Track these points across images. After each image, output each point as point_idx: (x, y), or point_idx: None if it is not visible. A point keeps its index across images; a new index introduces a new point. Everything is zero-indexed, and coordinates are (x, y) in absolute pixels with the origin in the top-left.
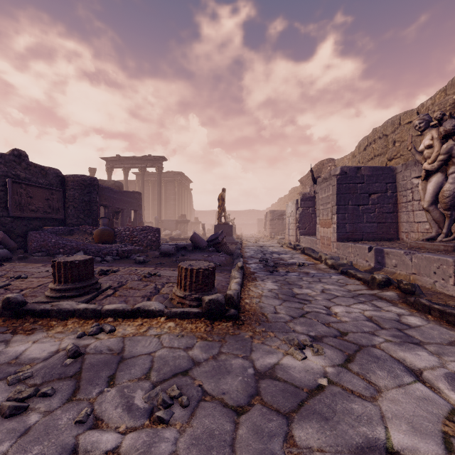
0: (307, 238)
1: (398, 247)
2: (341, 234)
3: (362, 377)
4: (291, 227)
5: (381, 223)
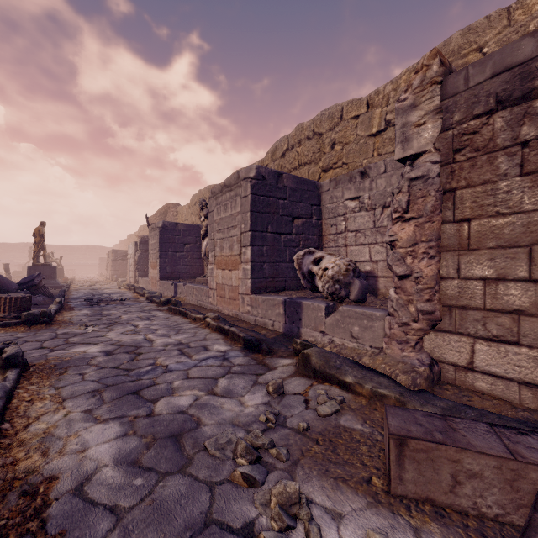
0: (143, 279)
1: (186, 281)
2: (163, 274)
3: (110, 329)
4: (131, 268)
5: (193, 266)
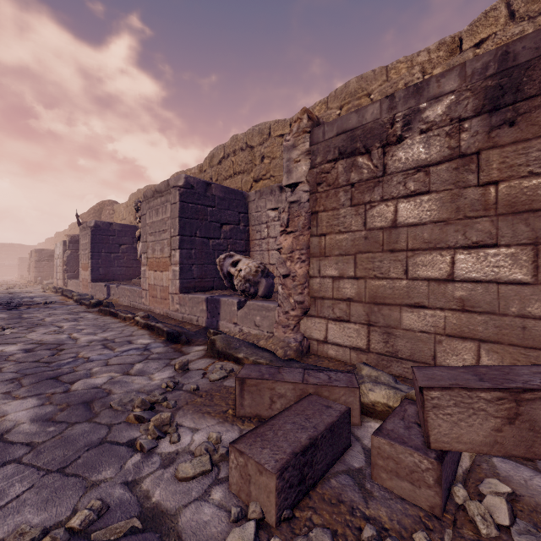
0: (73, 281)
1: (120, 283)
2: (96, 276)
3: (31, 330)
4: (59, 270)
5: (129, 267)
